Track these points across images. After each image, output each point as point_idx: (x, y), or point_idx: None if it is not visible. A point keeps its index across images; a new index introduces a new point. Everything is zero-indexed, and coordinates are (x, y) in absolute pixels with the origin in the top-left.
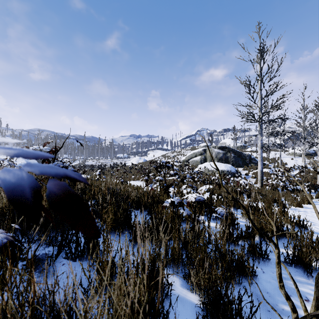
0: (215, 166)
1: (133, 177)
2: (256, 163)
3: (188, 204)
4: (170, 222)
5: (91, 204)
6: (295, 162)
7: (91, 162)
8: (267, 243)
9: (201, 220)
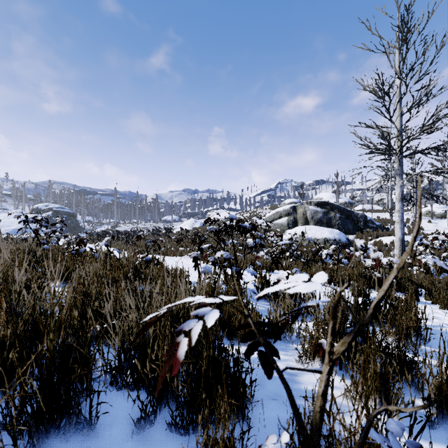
0: (313, 232)
1: (180, 250)
2: (375, 228)
3: None
4: None
5: None
6: (435, 226)
7: (126, 228)
8: None
9: None
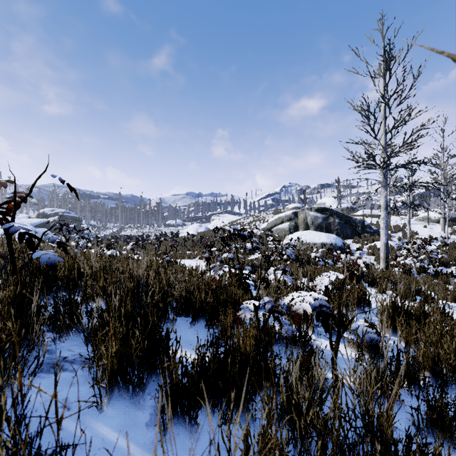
0: (311, 237)
1: (188, 254)
2: (373, 233)
3: (295, 317)
4: (252, 352)
5: (85, 312)
6: (430, 231)
7: (130, 232)
8: (452, 391)
9: (319, 347)
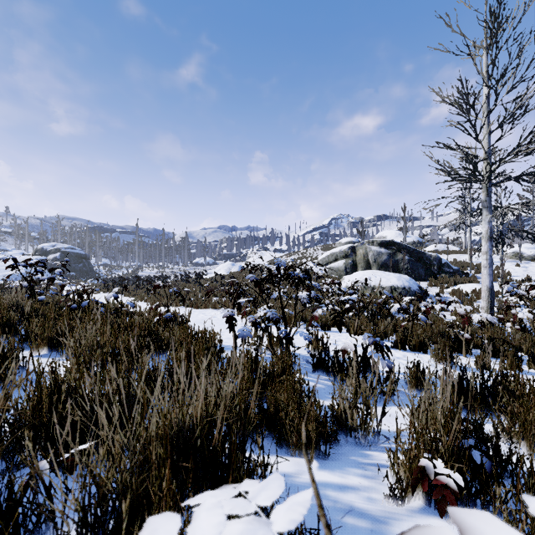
0: (377, 279)
1: (214, 301)
2: (452, 273)
3: None
4: None
5: None
6: (525, 270)
7: (149, 272)
8: None
9: None
